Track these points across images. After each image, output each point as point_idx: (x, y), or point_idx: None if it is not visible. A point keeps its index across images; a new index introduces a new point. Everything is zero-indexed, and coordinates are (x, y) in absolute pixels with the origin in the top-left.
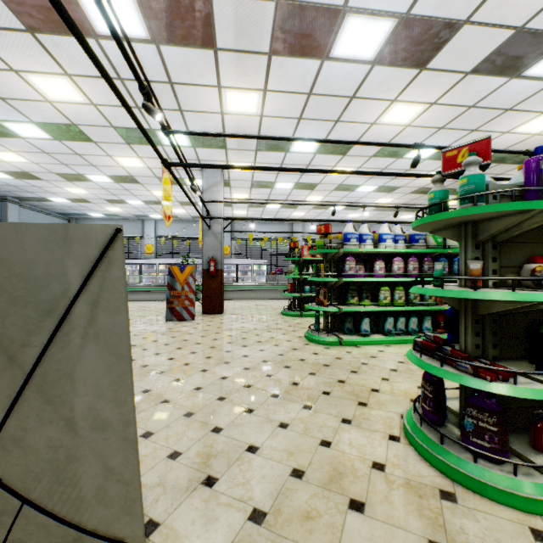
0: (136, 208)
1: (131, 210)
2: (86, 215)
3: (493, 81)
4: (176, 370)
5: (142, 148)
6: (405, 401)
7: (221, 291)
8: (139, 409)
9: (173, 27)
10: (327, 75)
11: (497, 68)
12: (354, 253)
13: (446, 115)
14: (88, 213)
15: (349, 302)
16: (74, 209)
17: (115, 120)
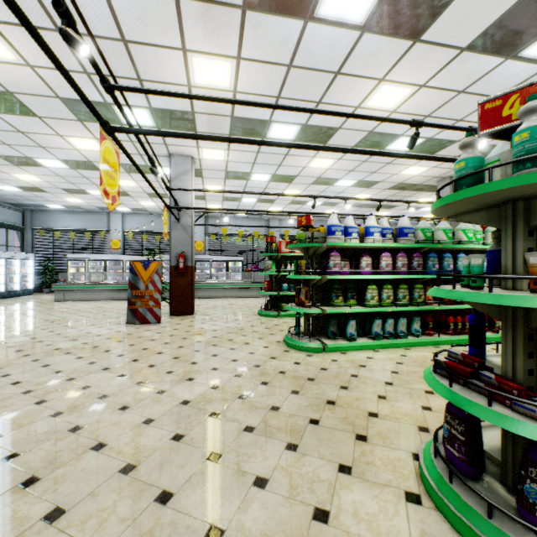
0: (99, 199)
1: (94, 202)
2: (44, 207)
3: (487, 62)
4: (124, 392)
5: (98, 126)
6: (413, 431)
7: (191, 290)
8: (56, 462)
9: None
10: (310, 42)
11: (495, 45)
12: (338, 248)
13: (434, 101)
14: (45, 204)
15: (334, 302)
16: (27, 199)
17: (61, 88)
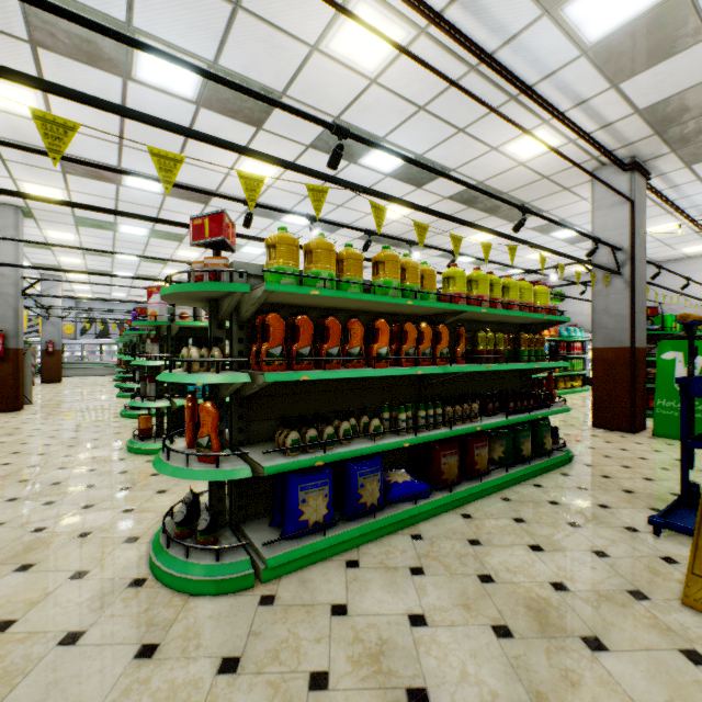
0: None
1: None
2: None
3: None
4: None
5: None
6: None
7: (59, 366)
8: None
9: (29, 245)
10: (119, 261)
11: None
12: None
13: None
14: None
15: None
16: None
17: None
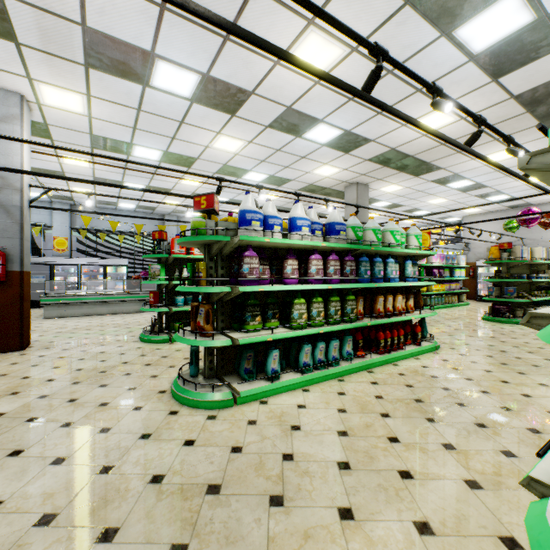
0: None
1: None
2: None
3: (424, 33)
4: None
5: None
6: None
7: (19, 310)
8: None
9: None
10: None
11: (438, 7)
12: (253, 246)
13: (362, 78)
14: None
15: (249, 326)
16: None
17: None
